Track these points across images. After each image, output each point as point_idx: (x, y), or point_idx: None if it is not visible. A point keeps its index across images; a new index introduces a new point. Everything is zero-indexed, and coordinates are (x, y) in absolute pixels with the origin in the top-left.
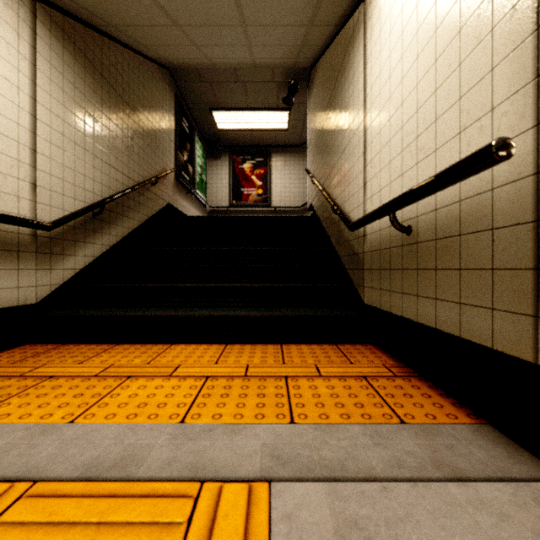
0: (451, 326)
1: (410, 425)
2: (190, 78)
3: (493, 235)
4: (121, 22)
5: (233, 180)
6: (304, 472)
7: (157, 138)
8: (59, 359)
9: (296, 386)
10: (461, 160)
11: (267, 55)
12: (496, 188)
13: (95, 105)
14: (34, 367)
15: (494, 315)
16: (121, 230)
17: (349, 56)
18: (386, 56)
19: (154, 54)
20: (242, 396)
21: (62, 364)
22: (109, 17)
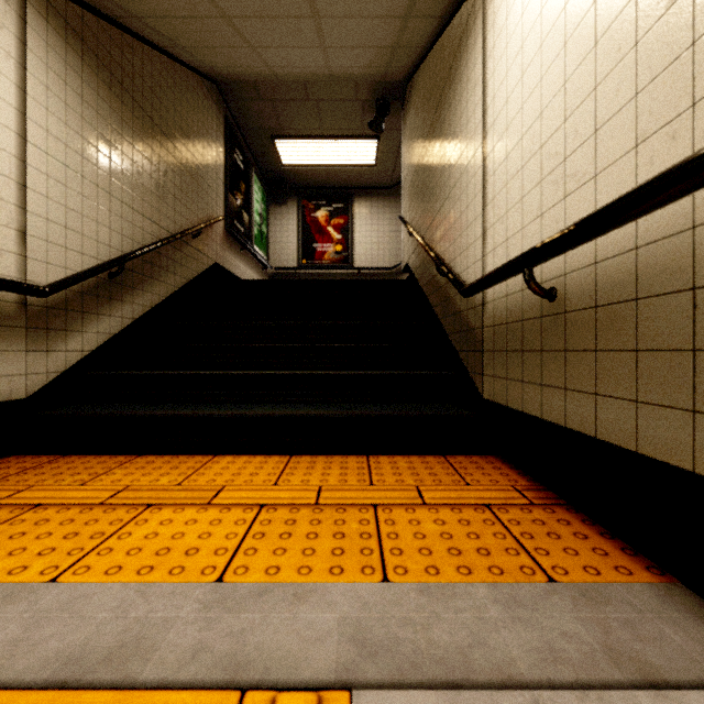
0: (622, 436)
1: (563, 585)
2: (245, 95)
3: (695, 298)
4: (148, 11)
5: (303, 233)
6: (405, 672)
7: (200, 175)
8: (53, 478)
9: (390, 519)
10: (648, 182)
11: (347, 61)
12: (701, 225)
13: (113, 125)
14: (15, 490)
15: (698, 420)
16: (149, 298)
17: (461, 56)
18: (516, 48)
19: (196, 60)
20: (311, 536)
21: (57, 486)
22: (130, 3)
